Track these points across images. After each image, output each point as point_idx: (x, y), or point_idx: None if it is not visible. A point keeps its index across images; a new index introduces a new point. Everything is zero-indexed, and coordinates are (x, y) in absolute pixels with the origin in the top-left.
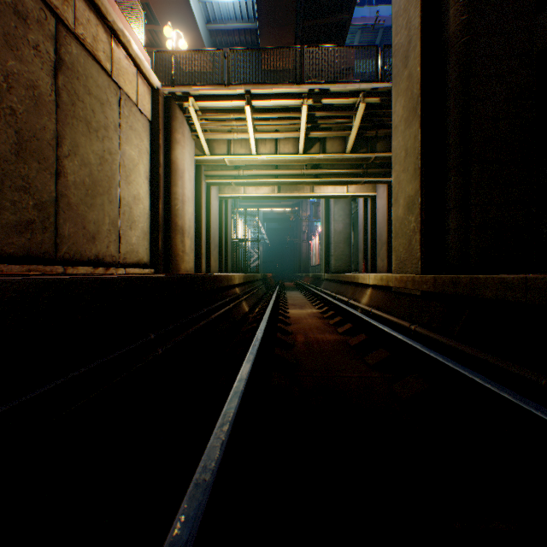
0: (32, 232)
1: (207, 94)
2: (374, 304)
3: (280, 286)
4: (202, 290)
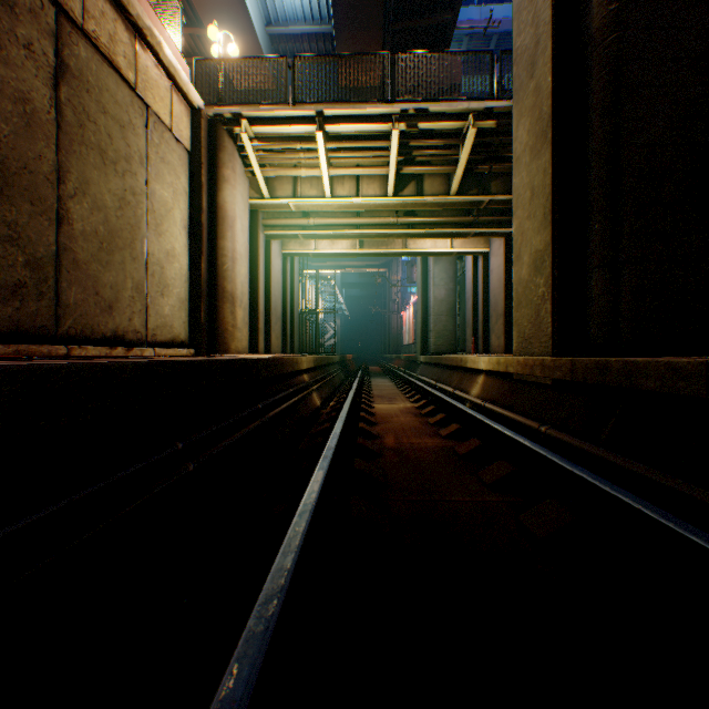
0: (21, 298)
1: (265, 116)
2: (489, 396)
3: (363, 372)
4: (257, 378)
